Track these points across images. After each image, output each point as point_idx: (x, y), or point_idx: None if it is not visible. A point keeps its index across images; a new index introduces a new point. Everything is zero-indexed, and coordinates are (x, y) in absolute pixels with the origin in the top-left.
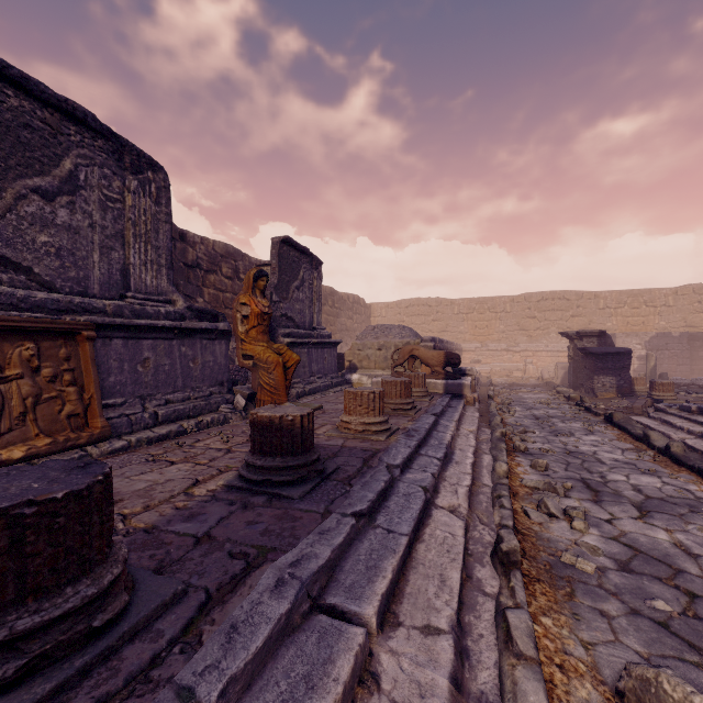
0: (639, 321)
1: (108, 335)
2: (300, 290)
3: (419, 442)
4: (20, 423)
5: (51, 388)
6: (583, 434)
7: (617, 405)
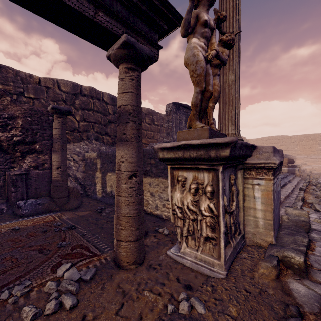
0: None
1: None
2: None
3: (281, 178)
4: None
5: None
6: None
7: None
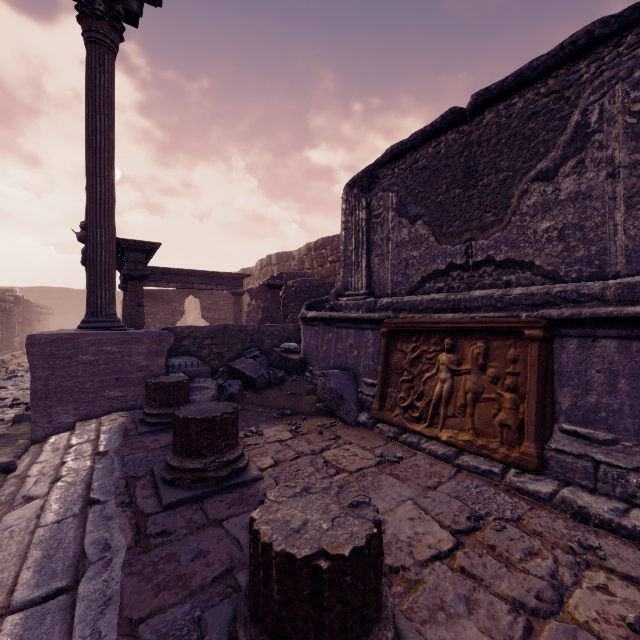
0: None
1: (587, 333)
2: None
3: None
4: (461, 413)
5: (492, 389)
6: None
7: None
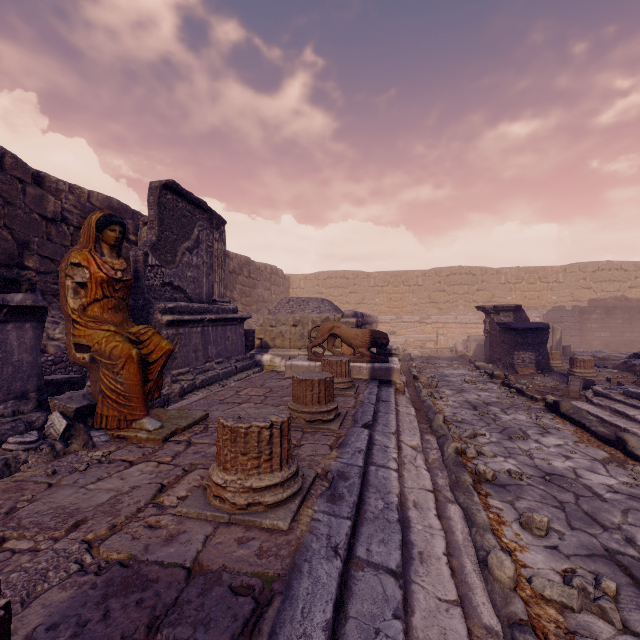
0: (535, 295)
1: None
2: (193, 253)
3: (352, 519)
4: None
5: None
6: (538, 433)
7: (544, 384)
